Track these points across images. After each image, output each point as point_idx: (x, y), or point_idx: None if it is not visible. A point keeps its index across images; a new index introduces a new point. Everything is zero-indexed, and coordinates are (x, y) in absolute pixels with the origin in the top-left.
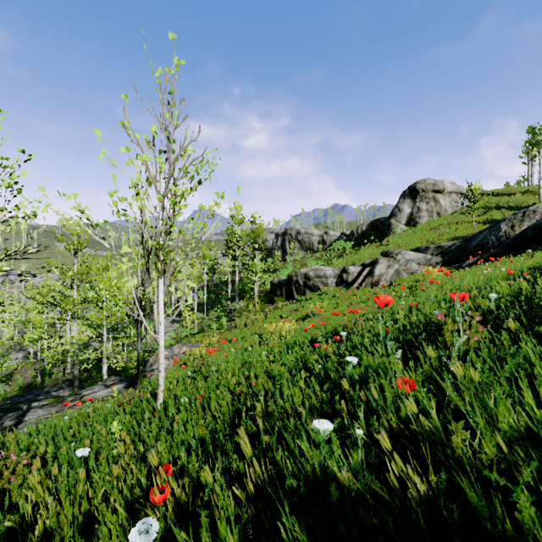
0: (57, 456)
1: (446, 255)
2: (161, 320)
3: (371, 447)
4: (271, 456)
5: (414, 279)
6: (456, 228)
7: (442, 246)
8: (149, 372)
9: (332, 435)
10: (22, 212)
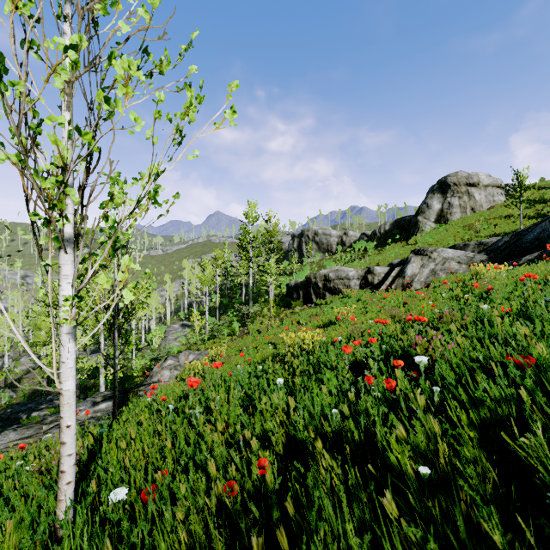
0: None
1: (492, 252)
2: (66, 338)
3: None
4: None
5: (458, 280)
6: (495, 224)
7: (484, 243)
8: (147, 386)
9: None
10: None
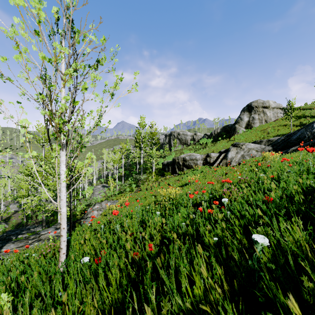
0: None
1: (275, 145)
2: (63, 189)
3: None
4: None
5: (255, 160)
6: (278, 129)
7: (271, 140)
8: (85, 219)
9: None
10: None
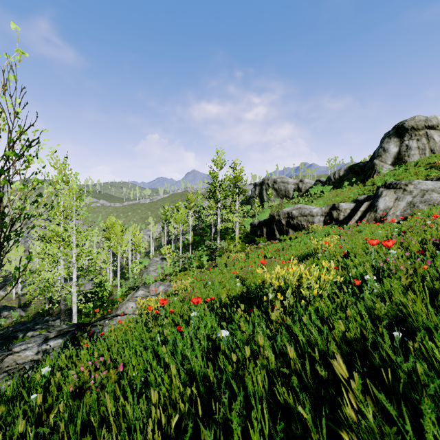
0: None
1: None
2: None
3: None
4: None
5: None
6: None
7: None
8: (107, 320)
9: None
10: None
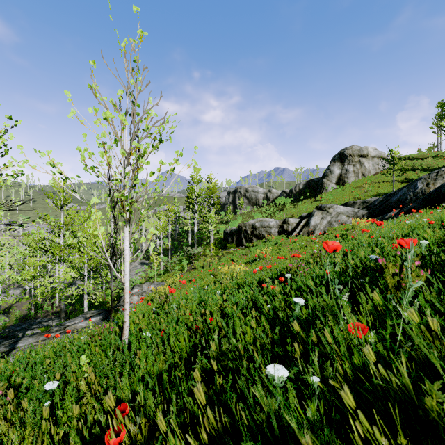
0: (32, 385)
1: (371, 208)
2: (126, 264)
3: (326, 393)
4: (225, 399)
5: (344, 229)
6: (378, 186)
7: (367, 201)
8: (122, 306)
9: (288, 384)
10: (12, 171)
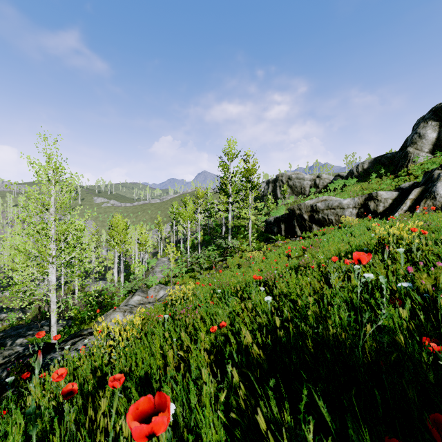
0: None
1: None
2: None
3: None
4: None
5: None
6: None
7: None
8: (78, 339)
9: None
10: None
